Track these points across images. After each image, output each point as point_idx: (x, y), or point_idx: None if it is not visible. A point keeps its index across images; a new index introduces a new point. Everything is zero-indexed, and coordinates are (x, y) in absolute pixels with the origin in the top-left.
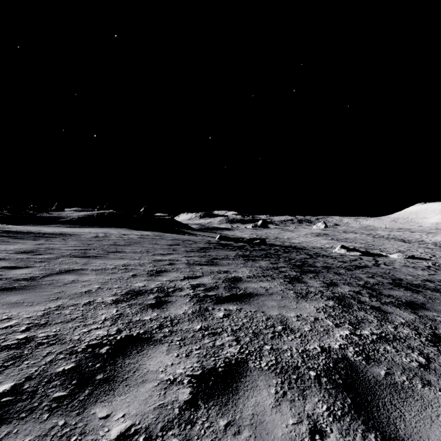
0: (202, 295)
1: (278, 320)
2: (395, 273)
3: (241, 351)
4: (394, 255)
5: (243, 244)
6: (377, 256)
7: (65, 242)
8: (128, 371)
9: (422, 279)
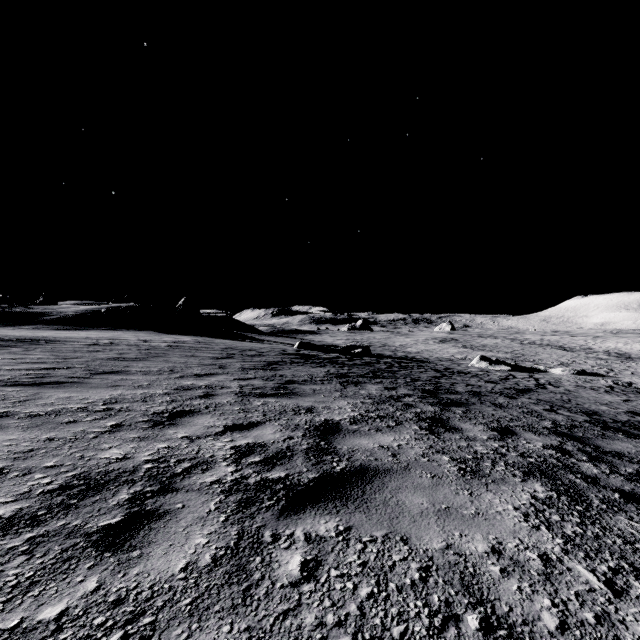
0: (253, 483)
1: (453, 575)
2: (578, 400)
3: None
4: (557, 369)
5: (337, 355)
6: (533, 372)
7: (23, 354)
8: None
9: (624, 410)
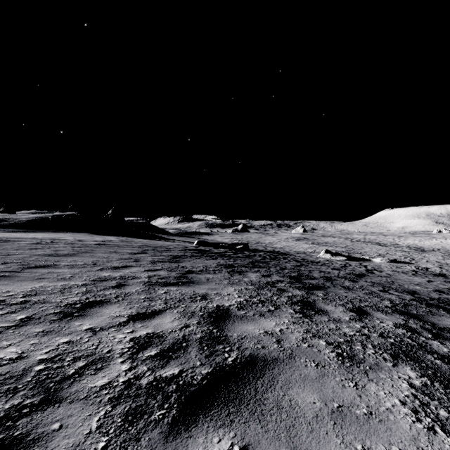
0: (145, 386)
1: None
2: (399, 282)
3: None
4: (377, 259)
5: (225, 250)
6: (361, 261)
7: None
8: None
9: (432, 289)
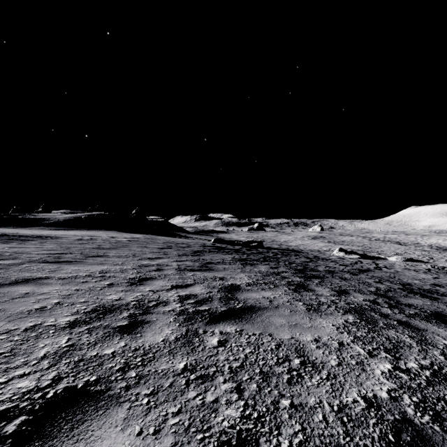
0: (191, 311)
1: (291, 347)
2: (401, 277)
3: (246, 413)
4: (393, 258)
5: (240, 247)
6: (375, 259)
7: (40, 245)
8: None
9: (430, 283)
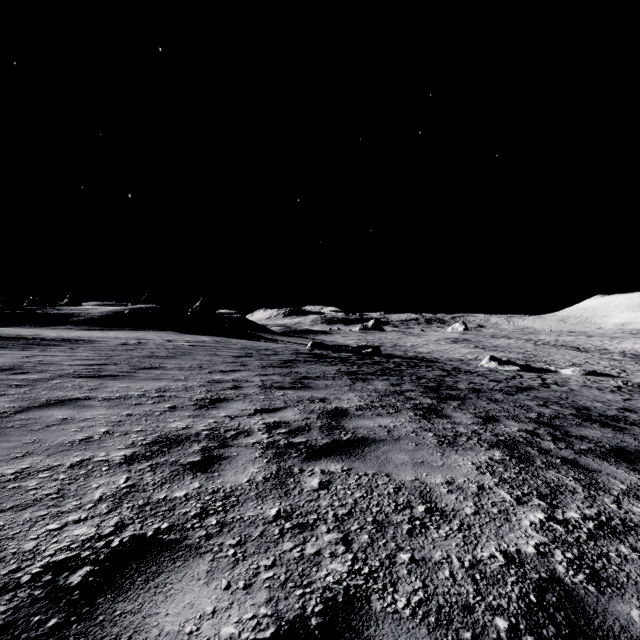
0: (283, 444)
1: (415, 491)
2: (576, 398)
3: (355, 568)
4: (567, 370)
5: (347, 354)
6: (542, 372)
7: (72, 352)
8: (116, 635)
9: (618, 407)
